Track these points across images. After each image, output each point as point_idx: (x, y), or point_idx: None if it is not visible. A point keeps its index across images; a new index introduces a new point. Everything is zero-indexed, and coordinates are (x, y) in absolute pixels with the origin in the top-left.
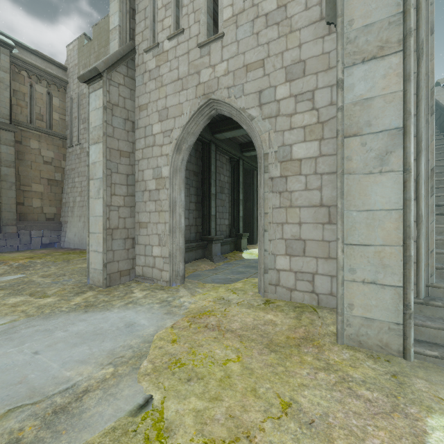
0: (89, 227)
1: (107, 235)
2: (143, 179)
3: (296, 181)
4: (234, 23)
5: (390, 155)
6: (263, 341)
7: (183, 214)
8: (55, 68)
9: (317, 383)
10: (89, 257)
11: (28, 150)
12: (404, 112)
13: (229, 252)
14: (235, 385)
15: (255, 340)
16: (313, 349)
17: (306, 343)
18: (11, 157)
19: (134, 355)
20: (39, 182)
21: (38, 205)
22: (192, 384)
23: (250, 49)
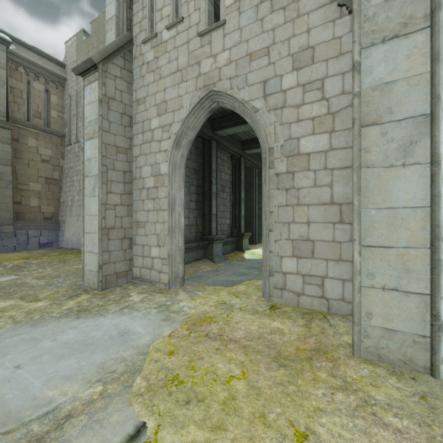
0: (84, 227)
1: (103, 235)
2: (141, 176)
3: (304, 177)
4: (237, 9)
5: (415, 146)
6: (270, 353)
7: (183, 212)
8: (53, 65)
9: (335, 408)
10: (84, 258)
11: (26, 148)
12: (431, 96)
13: (230, 253)
14: (241, 409)
15: (261, 352)
16: (327, 364)
17: (318, 355)
18: (8, 155)
19: (126, 370)
20: (36, 181)
21: (36, 204)
22: (191, 408)
23: (254, 36)
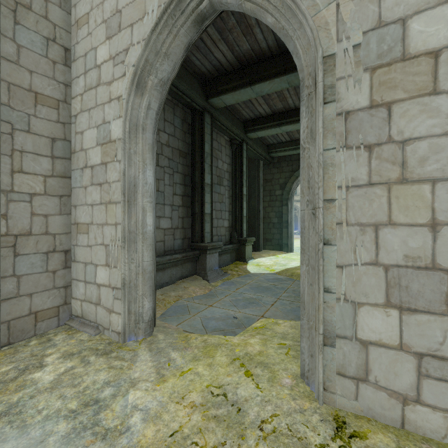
0: None
1: (3, 248)
2: (83, 147)
3: (421, 112)
4: None
5: None
6: None
7: (150, 207)
8: None
9: None
10: None
11: None
12: None
13: (229, 264)
14: None
15: None
16: None
17: None
18: None
19: None
20: None
21: None
22: None
23: None
